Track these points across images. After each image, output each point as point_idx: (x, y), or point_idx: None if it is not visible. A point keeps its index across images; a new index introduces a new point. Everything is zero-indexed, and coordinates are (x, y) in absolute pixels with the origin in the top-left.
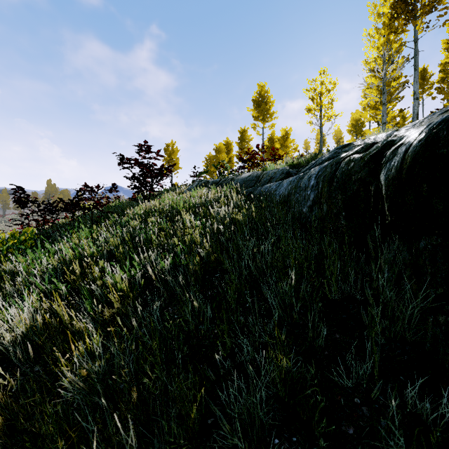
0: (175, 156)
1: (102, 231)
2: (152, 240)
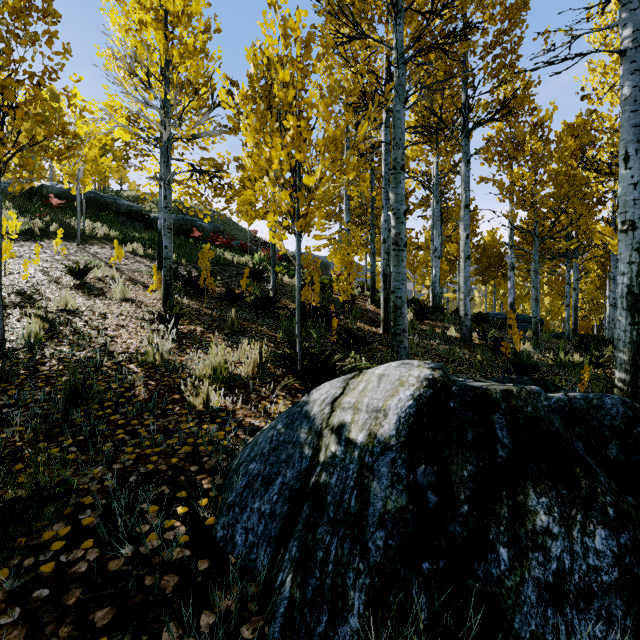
0: None
1: None
2: None
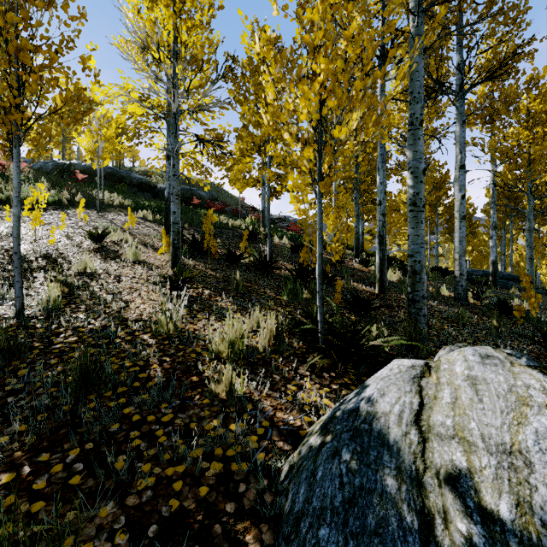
0: None
1: None
2: None
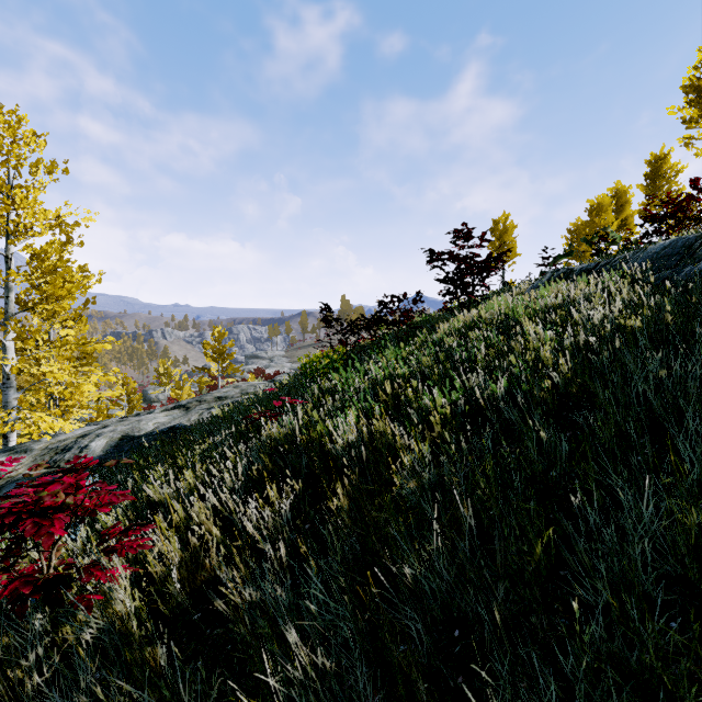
0: (509, 236)
1: (410, 351)
2: (477, 360)
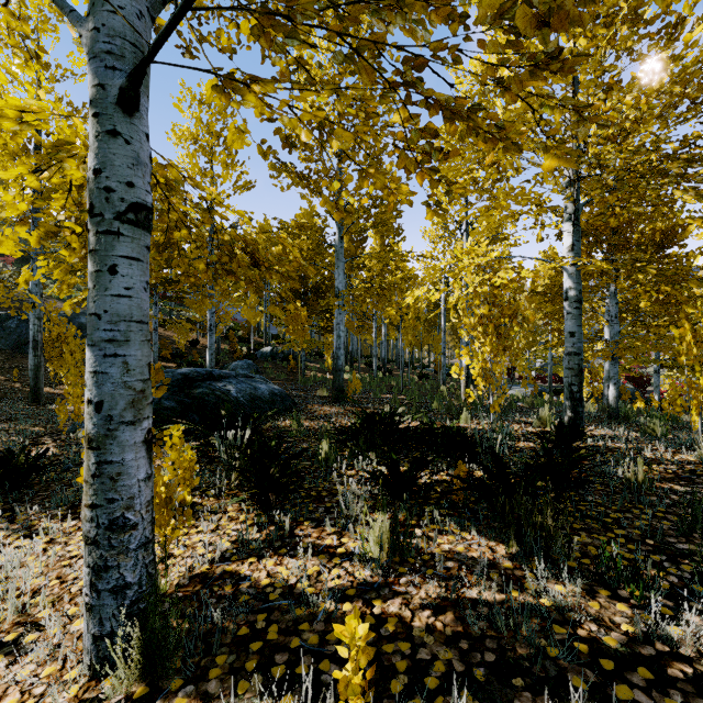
0: None
1: None
2: None
